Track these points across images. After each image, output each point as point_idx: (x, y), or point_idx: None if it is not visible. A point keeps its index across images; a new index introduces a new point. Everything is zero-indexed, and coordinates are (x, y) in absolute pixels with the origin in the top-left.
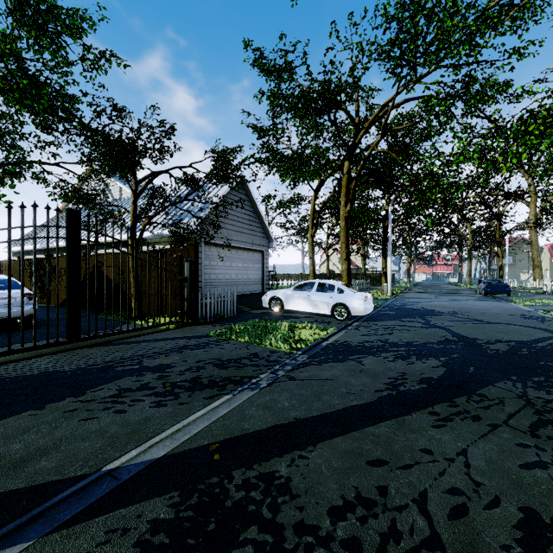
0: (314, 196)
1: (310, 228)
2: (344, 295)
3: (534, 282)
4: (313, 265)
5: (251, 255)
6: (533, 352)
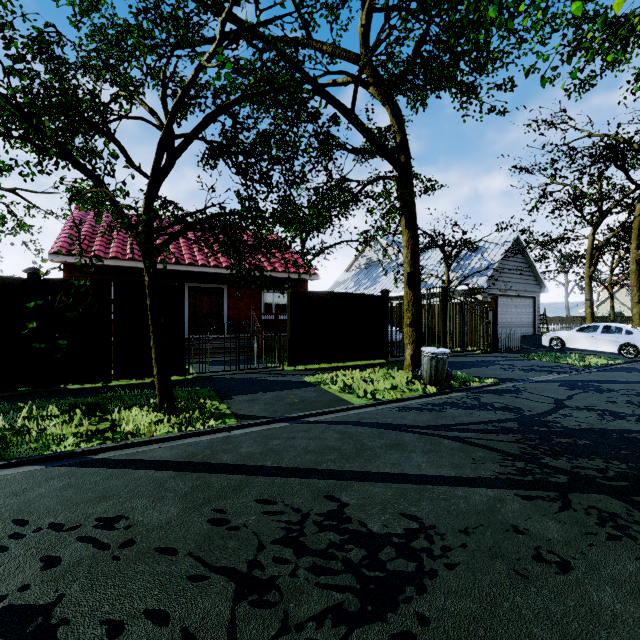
0: (591, 232)
1: (587, 267)
2: (633, 337)
3: None
4: (590, 308)
5: (523, 301)
6: None
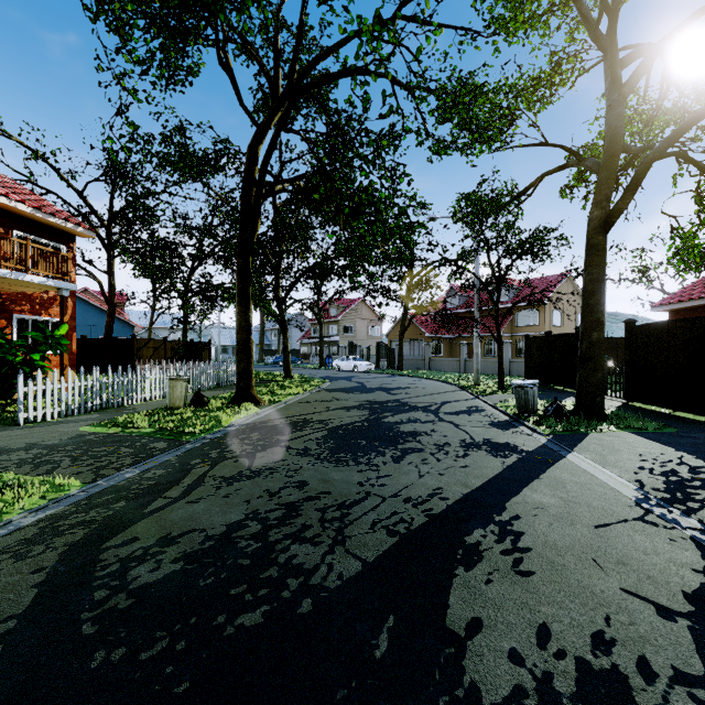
0: None
1: None
2: None
3: None
4: None
5: None
6: None
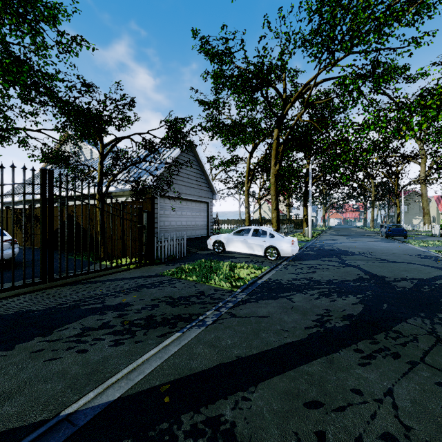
0: (249, 157)
1: (246, 183)
2: (275, 240)
3: (424, 226)
4: (248, 213)
5: (198, 205)
6: (434, 289)
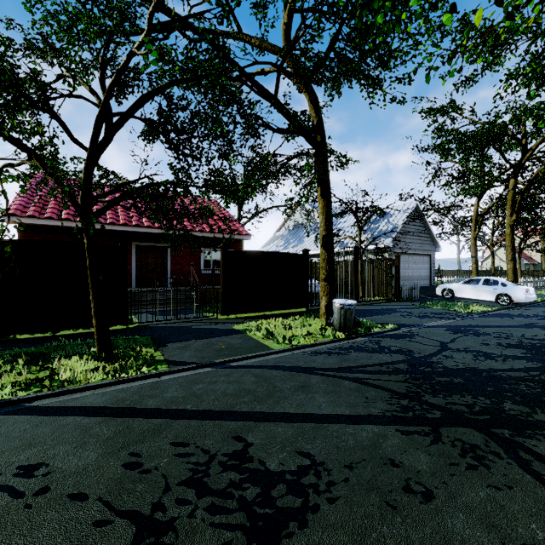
0: (476, 201)
1: (472, 230)
2: (506, 288)
3: None
4: (475, 263)
5: (422, 258)
6: None
